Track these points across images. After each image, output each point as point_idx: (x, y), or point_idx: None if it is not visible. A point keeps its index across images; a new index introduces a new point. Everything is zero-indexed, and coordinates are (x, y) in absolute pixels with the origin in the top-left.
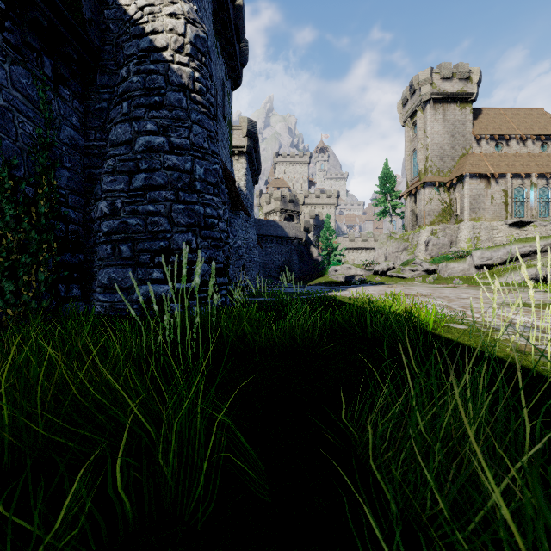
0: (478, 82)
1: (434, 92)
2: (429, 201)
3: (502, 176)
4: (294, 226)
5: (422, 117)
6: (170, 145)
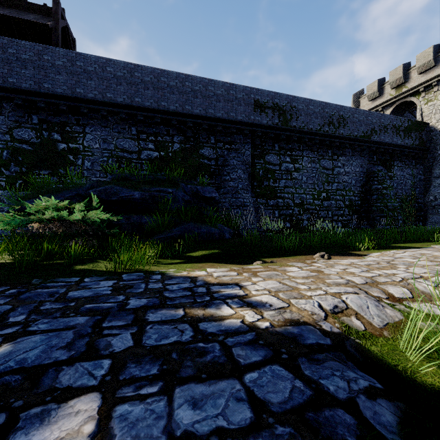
0: None
1: None
2: None
3: None
4: None
5: None
6: None
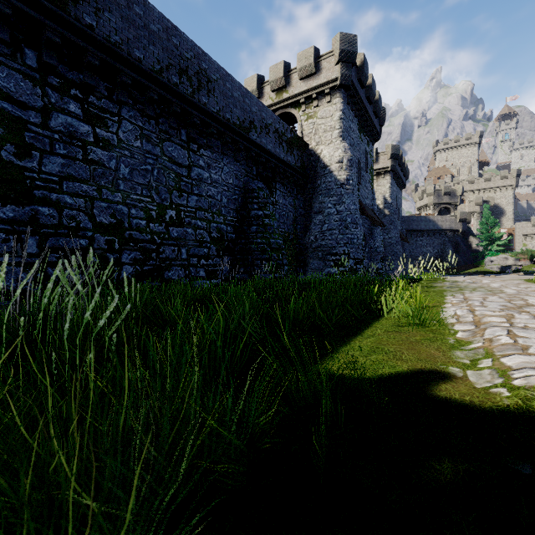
0: None
1: None
2: None
3: None
4: (448, 219)
5: None
6: (337, 211)
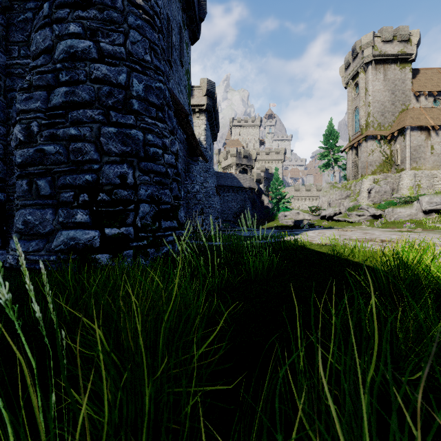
0: (417, 43)
1: (376, 54)
2: (370, 153)
3: None
4: (248, 178)
5: (364, 77)
6: (100, 53)
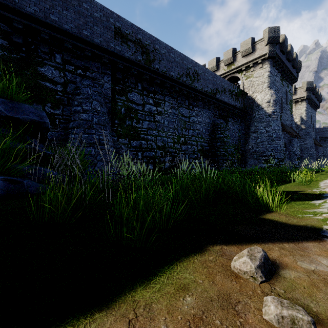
0: None
1: None
2: None
3: None
4: None
5: None
6: (266, 131)
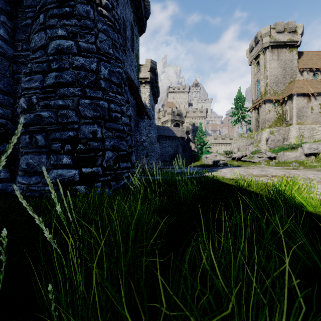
0: (301, 33)
1: (271, 41)
2: (268, 112)
3: (319, 94)
4: (180, 130)
5: (263, 58)
6: (79, 49)
